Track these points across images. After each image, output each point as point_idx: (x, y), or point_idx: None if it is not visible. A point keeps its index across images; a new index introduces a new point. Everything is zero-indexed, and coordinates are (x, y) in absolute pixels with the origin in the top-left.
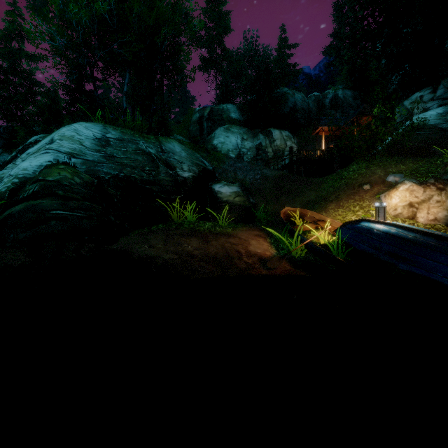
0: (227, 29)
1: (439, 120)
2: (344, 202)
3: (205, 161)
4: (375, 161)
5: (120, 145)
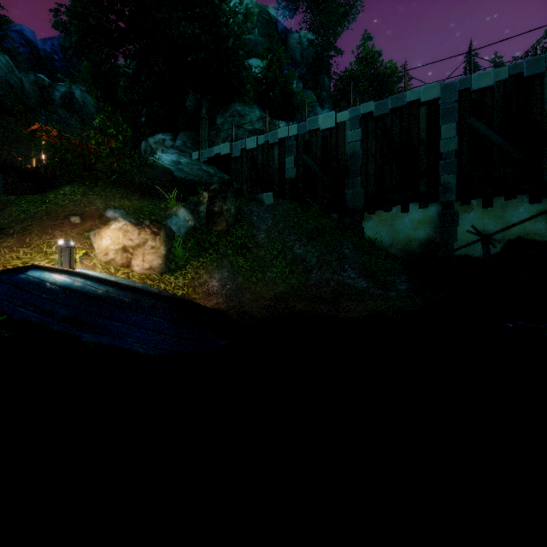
0: None
1: (173, 166)
2: (34, 238)
3: None
4: (97, 188)
5: None
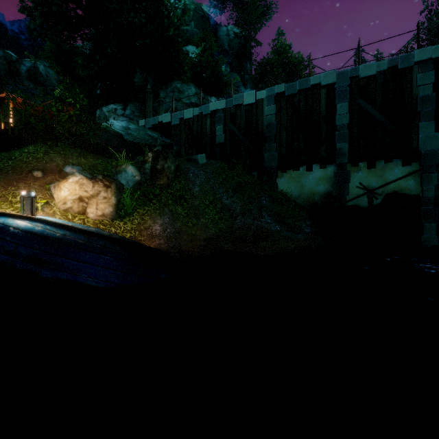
0: None
1: (123, 131)
2: (1, 189)
3: None
4: (57, 148)
5: None
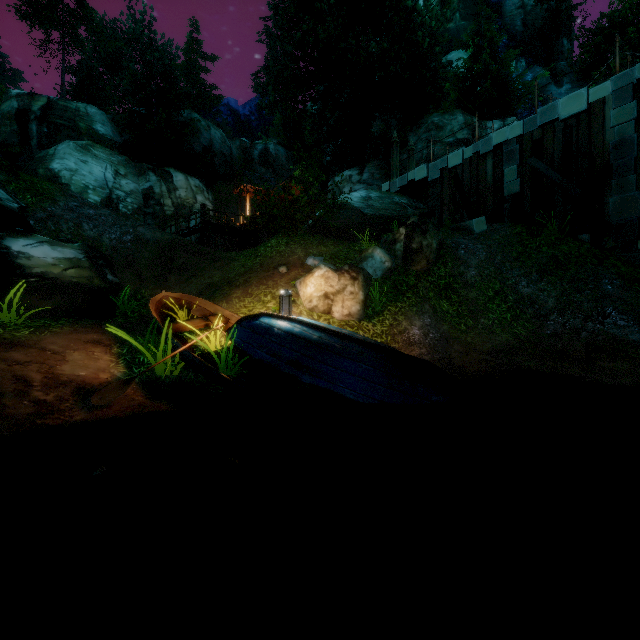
0: None
1: (363, 203)
2: (254, 289)
3: None
4: (297, 237)
5: None
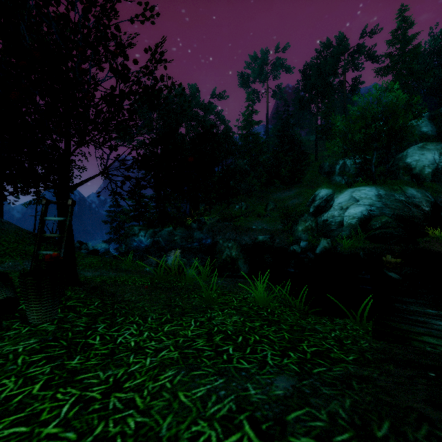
0: (417, 54)
1: None
2: None
3: (428, 195)
4: None
5: (386, 198)
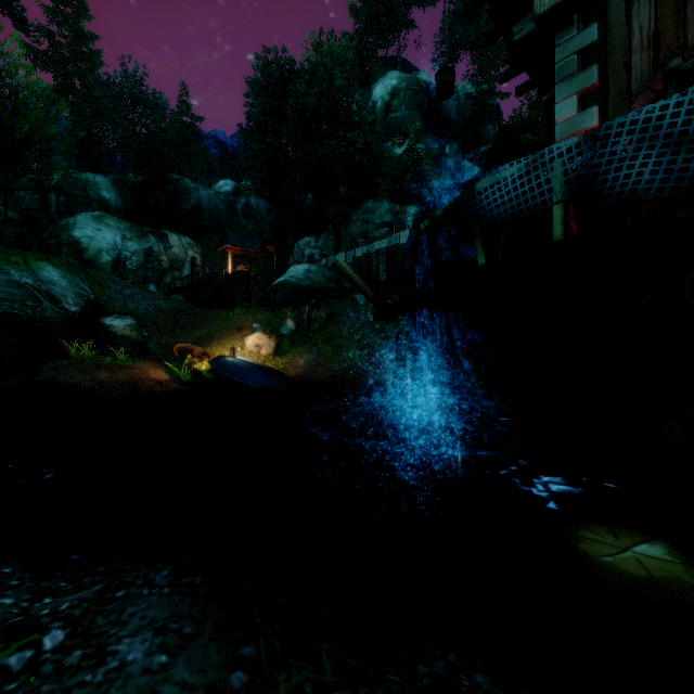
0: (95, 66)
1: (304, 276)
2: (224, 341)
3: (86, 287)
4: (251, 309)
5: None
